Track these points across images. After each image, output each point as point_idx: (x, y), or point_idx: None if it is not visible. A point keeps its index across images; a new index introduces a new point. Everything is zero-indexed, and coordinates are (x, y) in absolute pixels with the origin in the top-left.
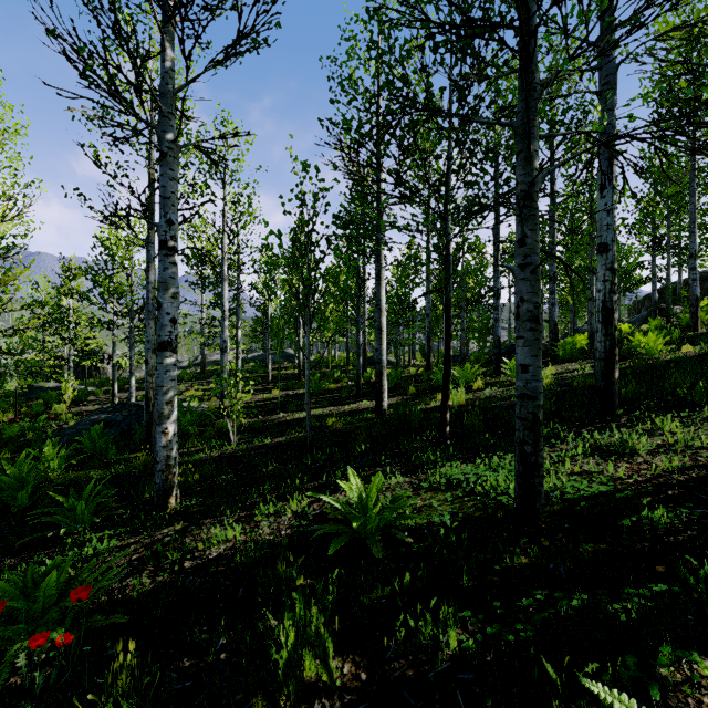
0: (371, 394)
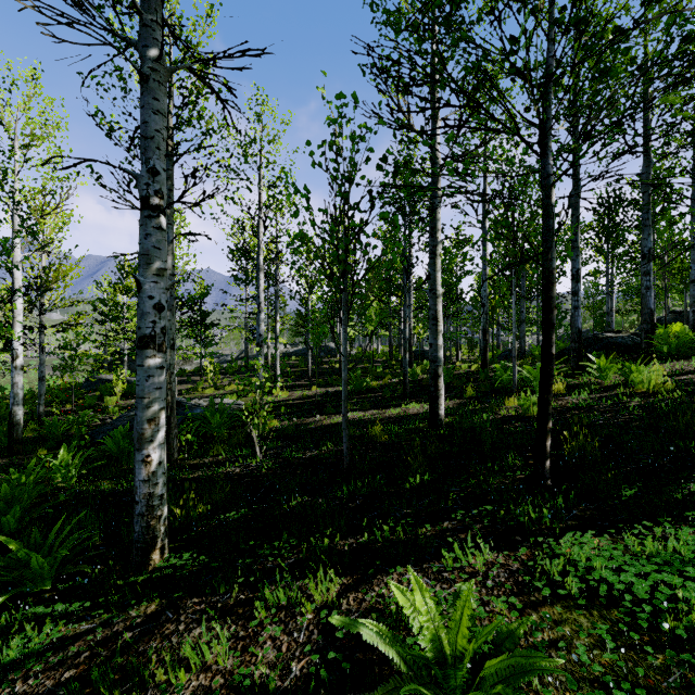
0: (419, 395)
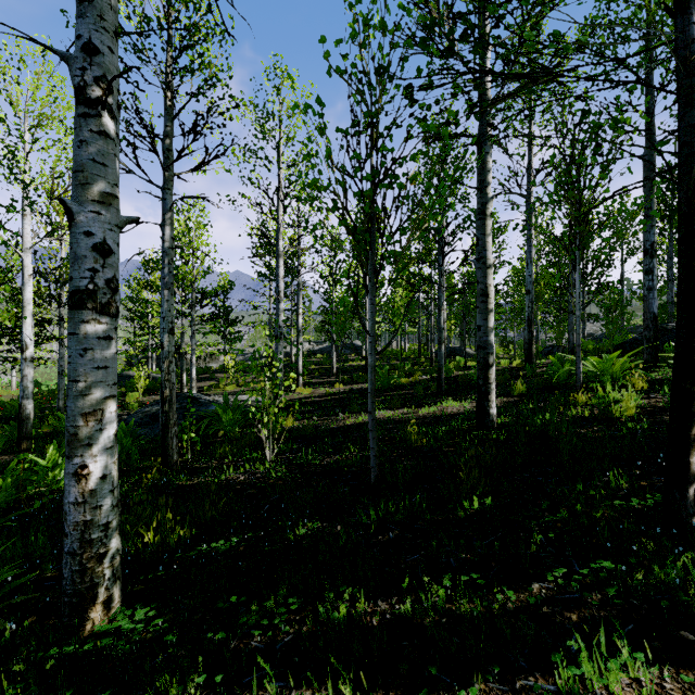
0: (456, 392)
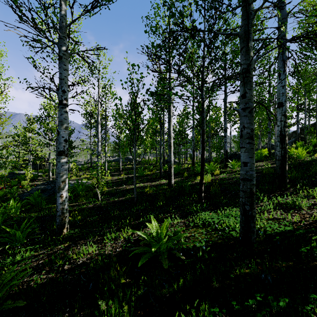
0: (166, 176)
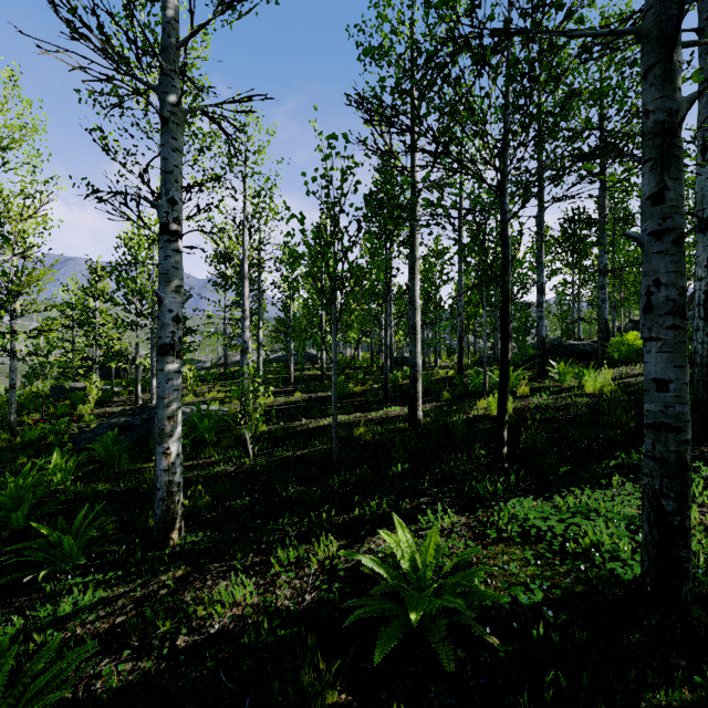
0: (399, 399)
